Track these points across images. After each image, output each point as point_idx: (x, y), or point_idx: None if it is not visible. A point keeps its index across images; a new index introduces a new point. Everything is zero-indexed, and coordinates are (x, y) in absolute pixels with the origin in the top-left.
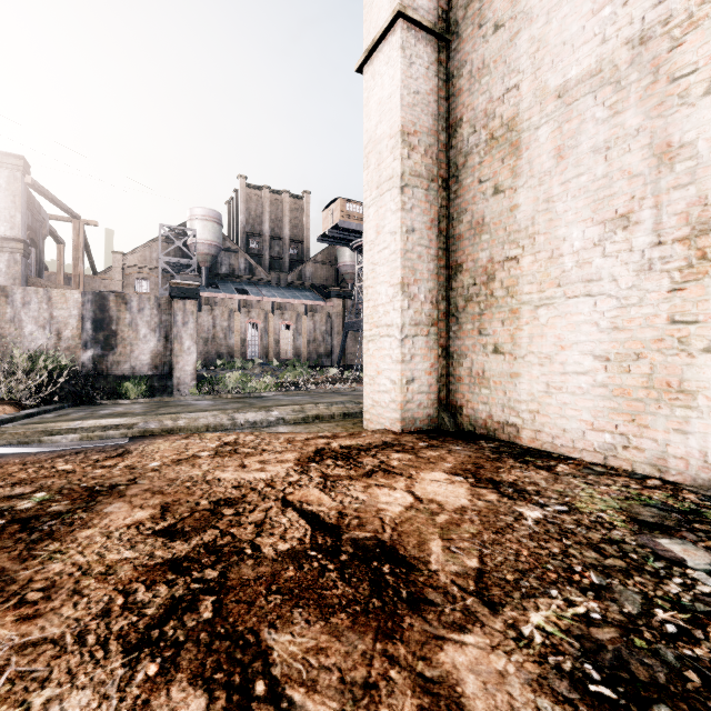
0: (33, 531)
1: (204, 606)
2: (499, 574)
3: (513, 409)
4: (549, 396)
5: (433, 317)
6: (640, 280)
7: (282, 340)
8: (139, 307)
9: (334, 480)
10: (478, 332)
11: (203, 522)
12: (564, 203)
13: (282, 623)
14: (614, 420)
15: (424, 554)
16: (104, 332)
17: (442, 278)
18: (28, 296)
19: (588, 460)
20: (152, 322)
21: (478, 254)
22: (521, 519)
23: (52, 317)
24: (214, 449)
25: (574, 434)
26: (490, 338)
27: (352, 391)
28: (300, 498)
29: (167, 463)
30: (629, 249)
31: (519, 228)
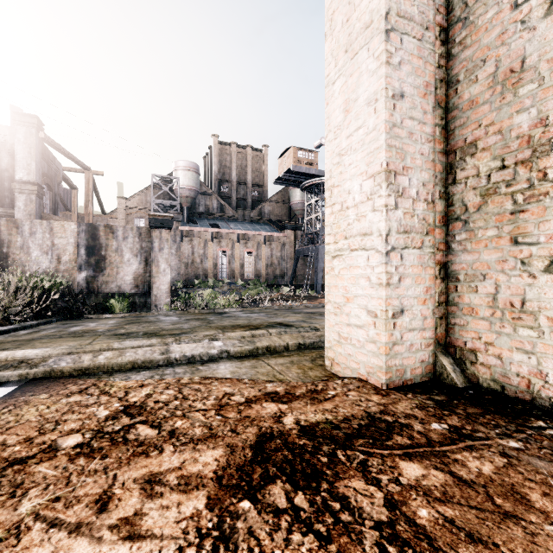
0: None
1: None
2: None
3: None
4: None
5: (428, 221)
6: None
7: (246, 264)
8: (123, 235)
9: None
10: (510, 240)
11: None
12: None
13: None
14: None
15: None
16: (95, 257)
17: (440, 167)
18: (34, 227)
19: None
20: (134, 248)
21: (510, 120)
22: None
23: (53, 244)
24: (98, 425)
25: None
26: (539, 248)
27: (304, 308)
28: None
29: None
30: None
31: None
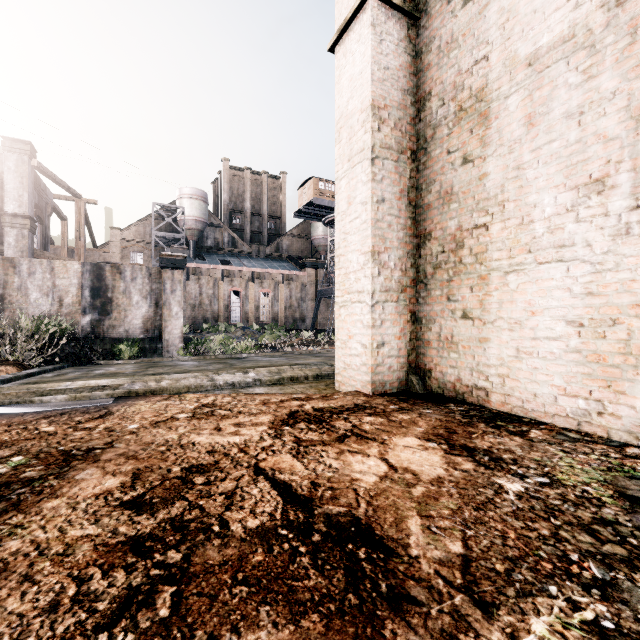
0: (0, 501)
1: (162, 599)
2: (487, 563)
3: (482, 373)
4: (519, 360)
5: (403, 283)
6: (616, 245)
7: (261, 306)
8: (132, 276)
9: (307, 445)
10: (446, 298)
11: (173, 492)
12: (535, 170)
13: (246, 626)
14: (589, 386)
15: (403, 535)
16: (101, 299)
17: (411, 246)
18: (33, 266)
19: (560, 425)
20: (144, 290)
21: (446, 223)
22: (502, 492)
23: (55, 285)
24: (192, 411)
25: (546, 399)
26: (459, 303)
27: (325, 353)
28: (272, 465)
29: (145, 426)
30: (604, 213)
31: (488, 196)
